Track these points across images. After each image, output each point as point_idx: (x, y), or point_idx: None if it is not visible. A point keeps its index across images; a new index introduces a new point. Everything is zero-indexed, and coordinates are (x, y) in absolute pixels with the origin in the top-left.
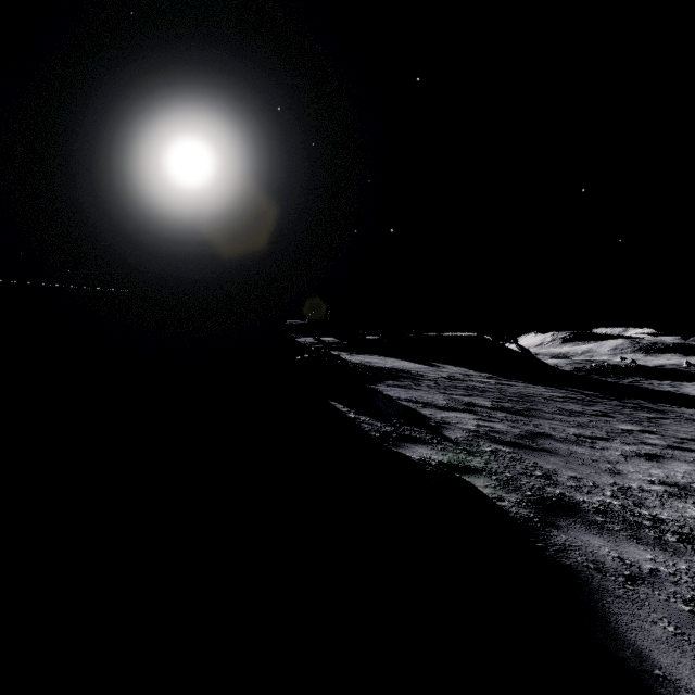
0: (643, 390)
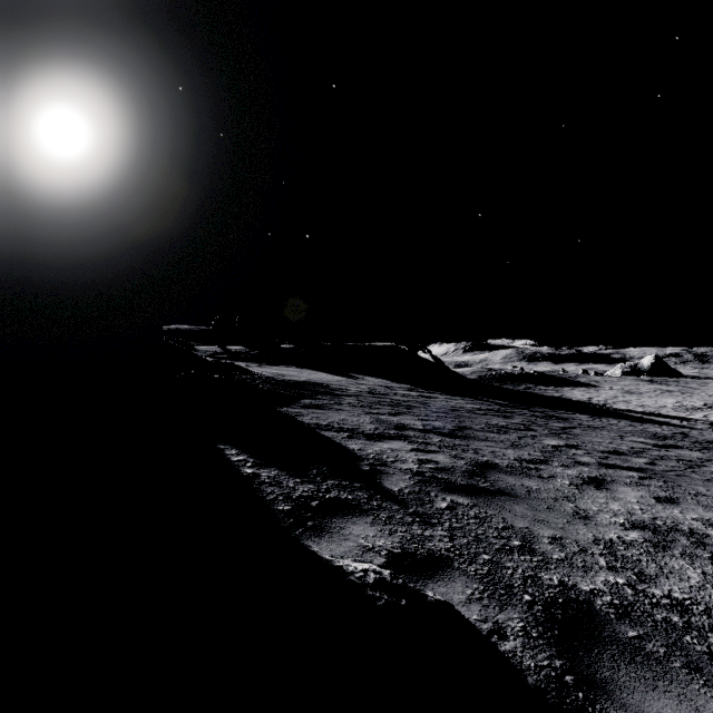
0: (538, 396)
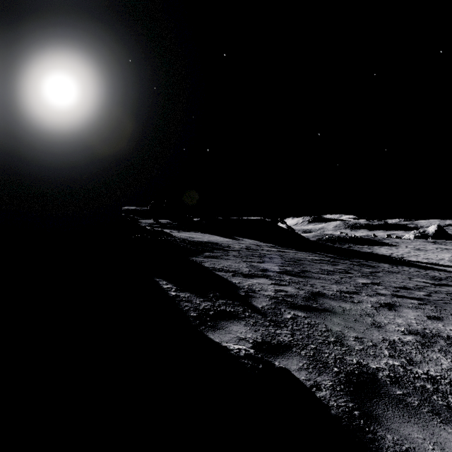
0: (356, 252)
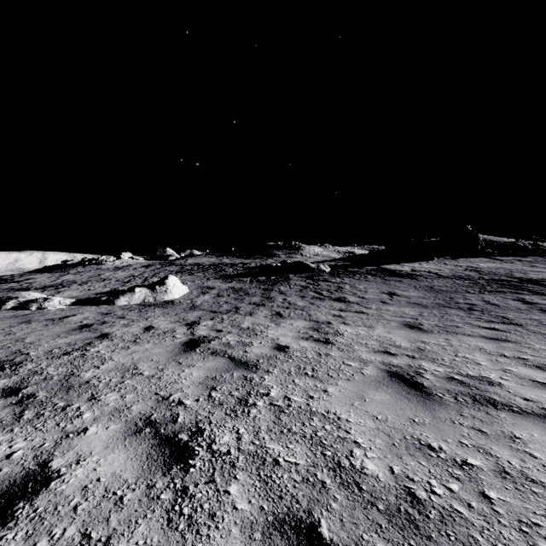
0: None
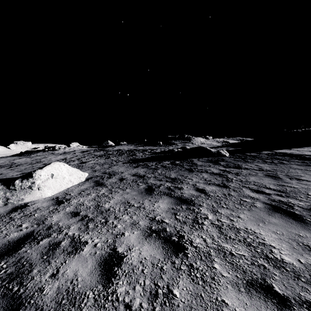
0: None
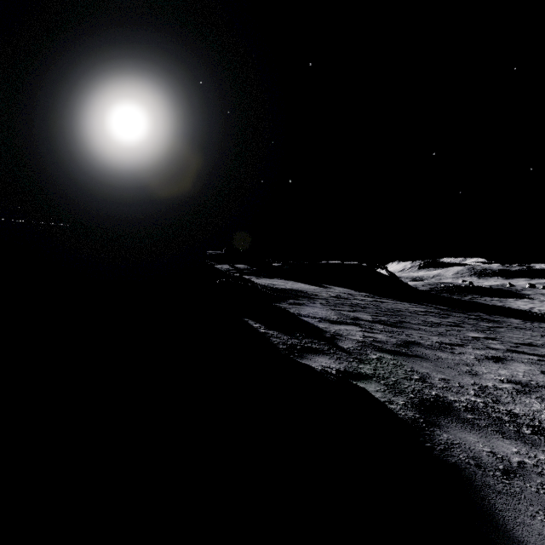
0: (480, 305)
